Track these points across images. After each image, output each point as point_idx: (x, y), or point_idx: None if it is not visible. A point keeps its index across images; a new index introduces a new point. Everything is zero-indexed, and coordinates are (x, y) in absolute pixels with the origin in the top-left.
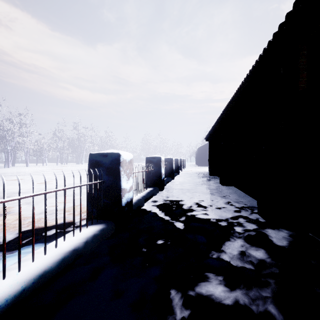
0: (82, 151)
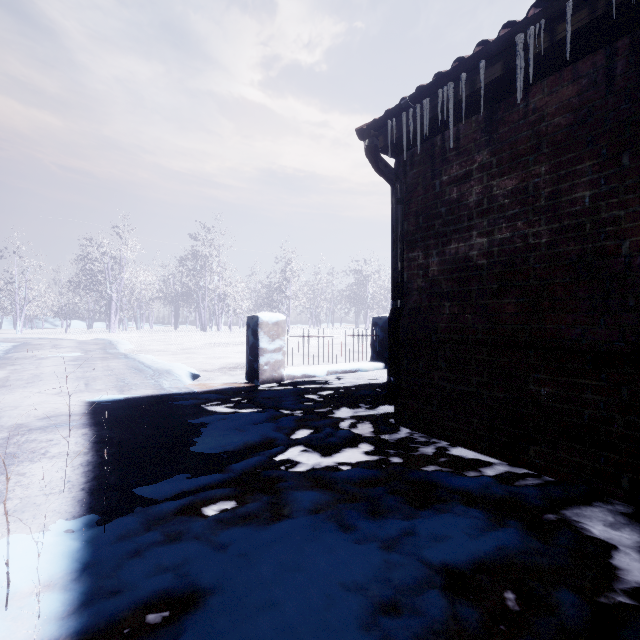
0: None
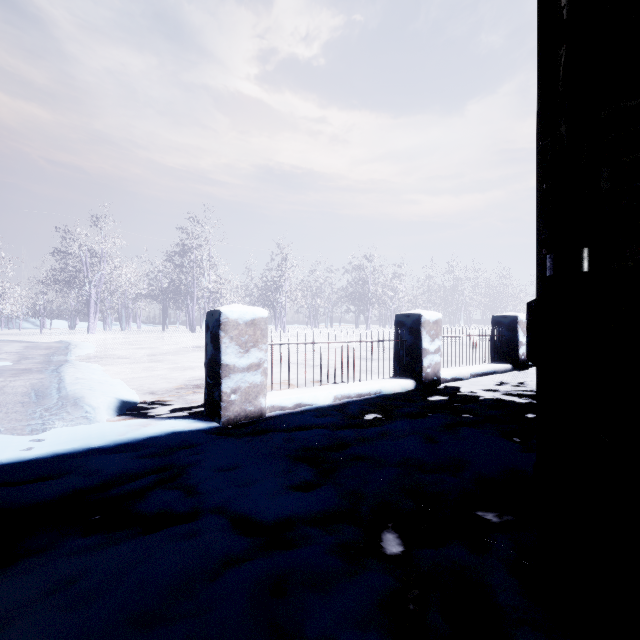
0: (458, 307)
